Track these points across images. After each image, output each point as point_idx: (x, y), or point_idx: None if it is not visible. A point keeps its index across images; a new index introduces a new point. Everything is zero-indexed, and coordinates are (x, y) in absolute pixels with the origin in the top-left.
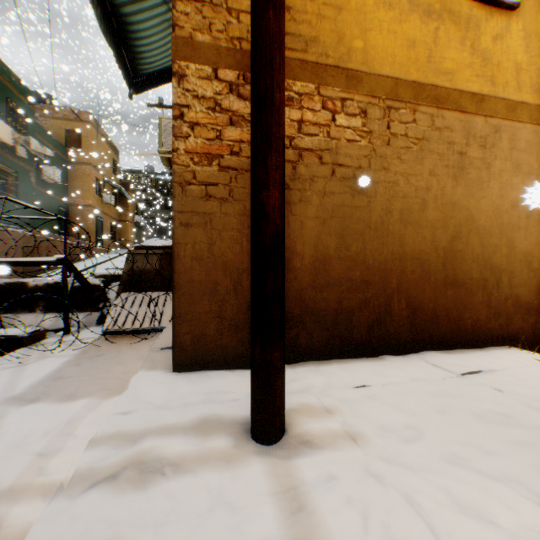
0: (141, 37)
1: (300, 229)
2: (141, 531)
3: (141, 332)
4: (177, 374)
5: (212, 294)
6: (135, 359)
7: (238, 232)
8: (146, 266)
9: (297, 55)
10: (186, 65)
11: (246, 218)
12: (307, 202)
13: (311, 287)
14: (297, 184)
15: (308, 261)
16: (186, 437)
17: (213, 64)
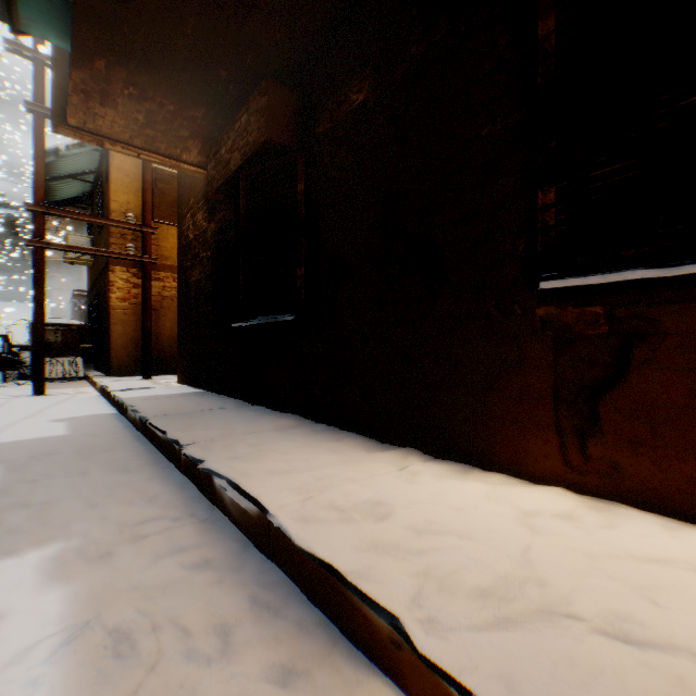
0: (60, 190)
1: (164, 326)
2: (123, 381)
3: (65, 379)
4: (113, 377)
5: (127, 349)
6: (79, 383)
7: (138, 327)
8: (52, 339)
9: (163, 262)
10: (117, 267)
11: (141, 322)
12: (167, 316)
13: (169, 347)
14: (163, 309)
15: (167, 338)
16: (125, 379)
17: (127, 266)
